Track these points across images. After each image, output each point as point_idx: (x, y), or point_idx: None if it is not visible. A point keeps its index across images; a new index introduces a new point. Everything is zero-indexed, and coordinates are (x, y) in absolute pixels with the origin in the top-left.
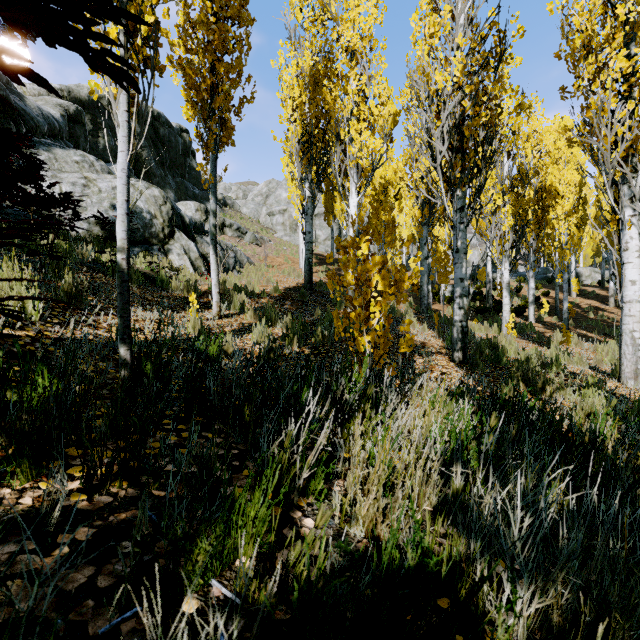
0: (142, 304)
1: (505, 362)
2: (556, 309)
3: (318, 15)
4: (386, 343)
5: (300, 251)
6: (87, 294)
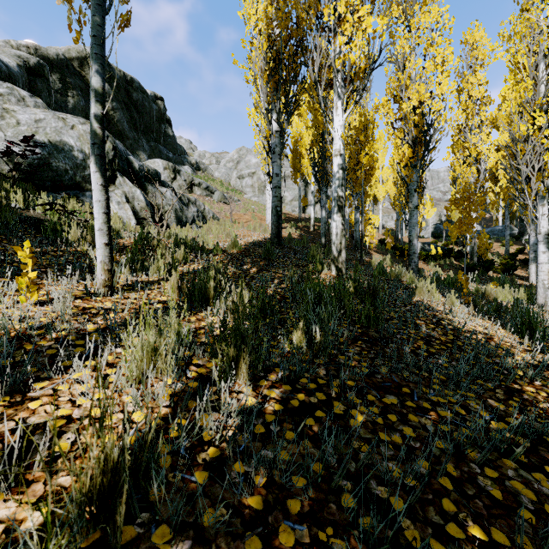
0: None
1: None
2: None
3: None
4: None
5: (267, 207)
6: None
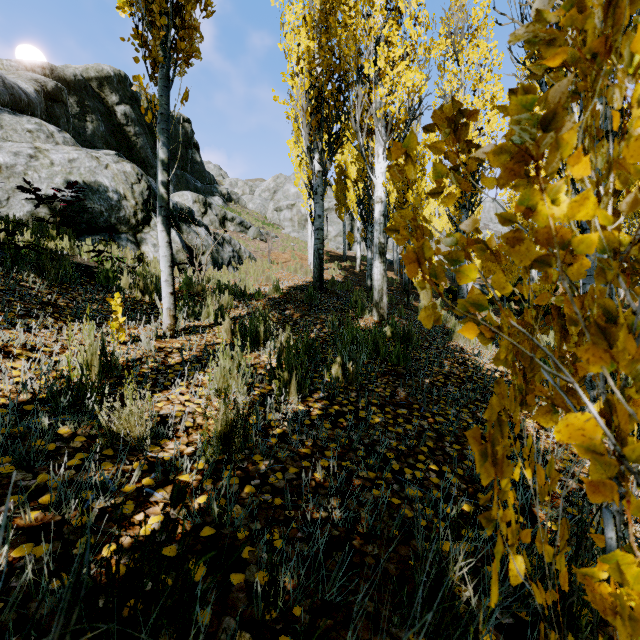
0: (27, 314)
1: None
2: None
3: None
4: None
5: (309, 245)
6: None
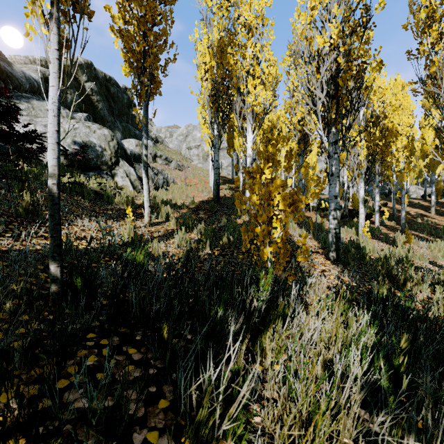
0: (90, 215)
1: (368, 260)
2: (393, 216)
3: (223, 2)
4: (285, 253)
5: (210, 174)
6: (45, 209)
